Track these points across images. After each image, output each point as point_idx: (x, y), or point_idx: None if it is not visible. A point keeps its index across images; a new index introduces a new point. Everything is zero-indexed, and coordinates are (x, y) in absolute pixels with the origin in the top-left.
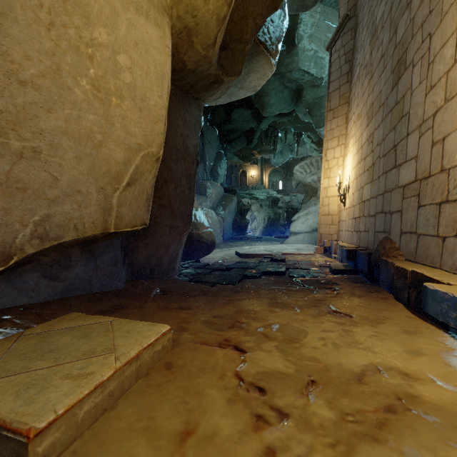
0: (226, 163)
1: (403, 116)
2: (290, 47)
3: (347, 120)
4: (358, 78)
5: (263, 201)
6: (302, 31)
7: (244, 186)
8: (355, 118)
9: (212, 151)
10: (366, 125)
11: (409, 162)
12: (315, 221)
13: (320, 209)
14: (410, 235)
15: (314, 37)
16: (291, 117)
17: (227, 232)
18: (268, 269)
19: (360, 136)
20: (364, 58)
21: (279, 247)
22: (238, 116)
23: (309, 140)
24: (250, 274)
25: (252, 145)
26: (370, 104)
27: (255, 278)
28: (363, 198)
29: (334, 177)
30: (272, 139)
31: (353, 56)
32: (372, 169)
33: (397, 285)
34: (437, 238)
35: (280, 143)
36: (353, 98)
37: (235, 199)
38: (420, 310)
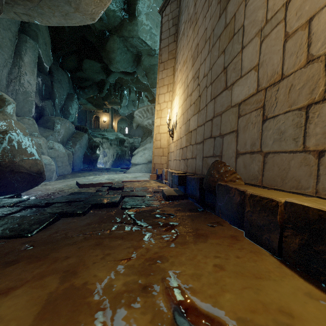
0: (77, 104)
1: (234, 34)
2: (132, 17)
3: (174, 71)
4: (183, 33)
5: (112, 141)
6: (141, 8)
7: (97, 128)
8: (181, 66)
9: (62, 90)
10: (192, 65)
11: (246, 75)
12: (150, 154)
13: (154, 143)
14: (251, 156)
15: (149, 16)
16: (133, 77)
17: (78, 164)
18: (99, 201)
19: (186, 78)
20: (189, 14)
21: (121, 176)
22: (89, 66)
23: (146, 99)
24: (72, 211)
25: (103, 94)
26: (195, 46)
27: (77, 215)
28: (190, 129)
29: (164, 117)
30: (119, 93)
31: (179, 20)
32: (199, 100)
33: (253, 221)
34: (304, 154)
35: (126, 98)
36: (179, 51)
37: (86, 136)
38: (317, 273)
